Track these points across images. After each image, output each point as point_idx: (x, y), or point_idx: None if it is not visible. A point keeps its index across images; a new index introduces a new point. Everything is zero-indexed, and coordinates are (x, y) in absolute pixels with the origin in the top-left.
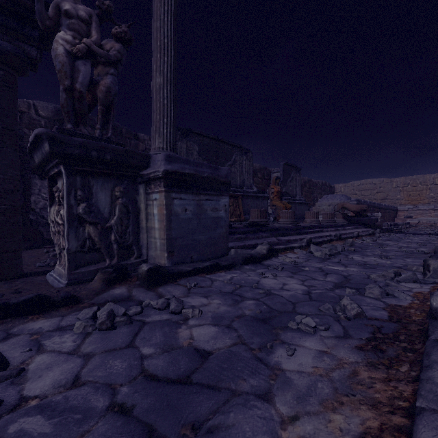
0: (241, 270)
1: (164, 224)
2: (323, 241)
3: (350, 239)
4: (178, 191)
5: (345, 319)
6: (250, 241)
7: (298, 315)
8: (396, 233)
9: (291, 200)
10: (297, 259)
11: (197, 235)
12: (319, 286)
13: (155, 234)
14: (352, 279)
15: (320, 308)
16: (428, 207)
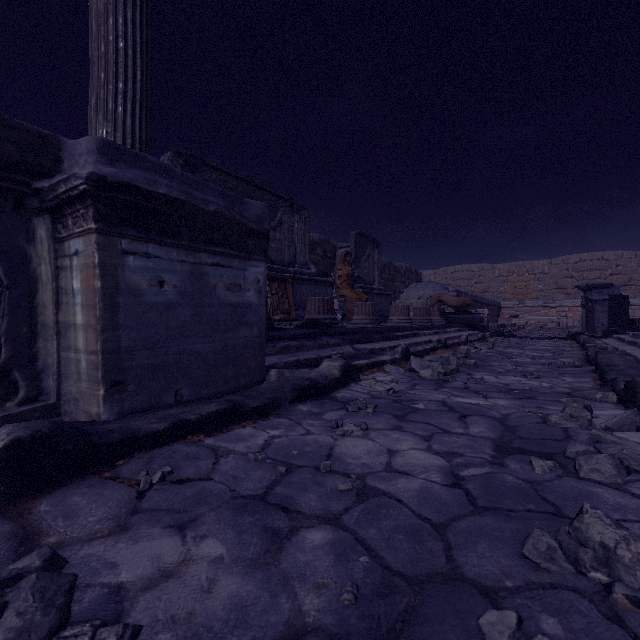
0: (290, 417)
1: (96, 315)
2: (424, 350)
3: (465, 347)
4: (138, 237)
5: (633, 609)
6: (307, 352)
7: (489, 610)
8: (509, 336)
9: (366, 289)
10: (394, 383)
11: (192, 342)
12: (468, 452)
13: (77, 340)
14: (518, 427)
15: (530, 556)
16: (537, 302)
